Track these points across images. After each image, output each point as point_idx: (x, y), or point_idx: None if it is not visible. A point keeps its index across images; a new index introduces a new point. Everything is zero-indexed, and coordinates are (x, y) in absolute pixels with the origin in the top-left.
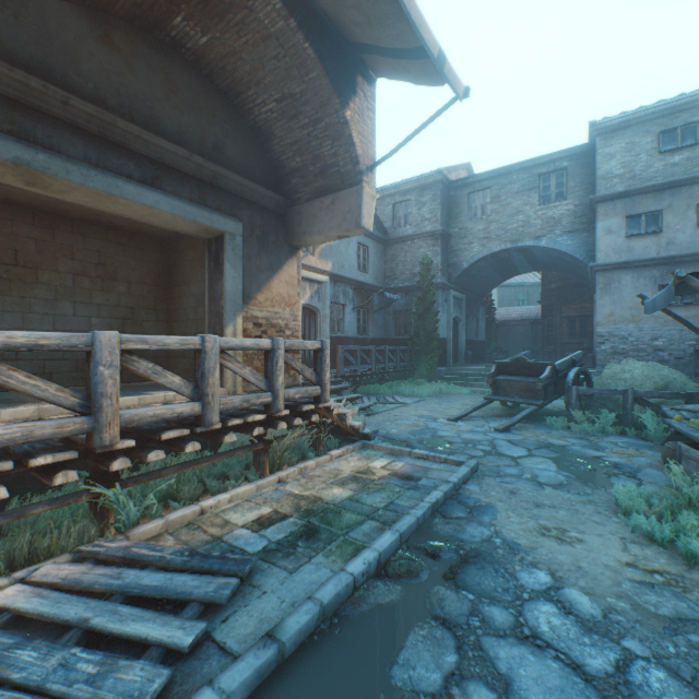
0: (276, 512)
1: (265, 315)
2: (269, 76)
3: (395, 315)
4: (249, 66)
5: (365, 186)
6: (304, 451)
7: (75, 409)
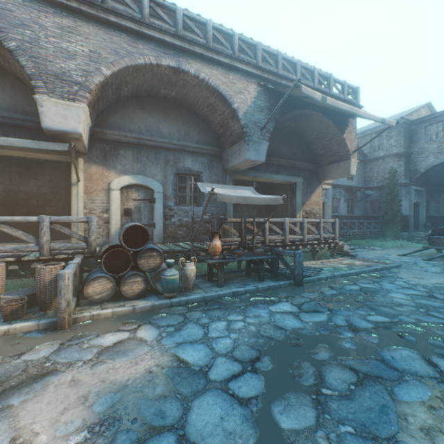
0: (323, 266)
1: (309, 209)
2: (313, 129)
3: (371, 202)
4: (307, 128)
5: (351, 159)
6: (327, 257)
7: (281, 234)
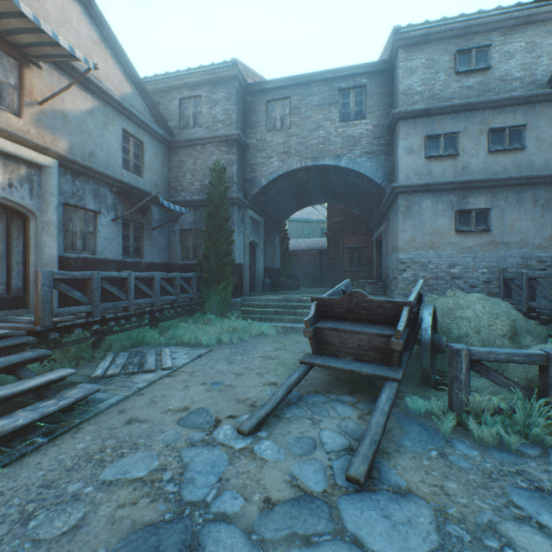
0: None
1: None
2: None
3: (183, 234)
4: None
5: None
6: None
7: None
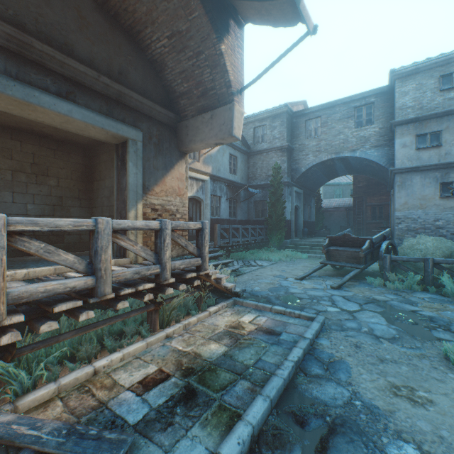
0: (161, 371)
1: (161, 202)
2: (161, 16)
3: (255, 203)
4: (145, 7)
5: (236, 104)
6: (188, 308)
7: None
